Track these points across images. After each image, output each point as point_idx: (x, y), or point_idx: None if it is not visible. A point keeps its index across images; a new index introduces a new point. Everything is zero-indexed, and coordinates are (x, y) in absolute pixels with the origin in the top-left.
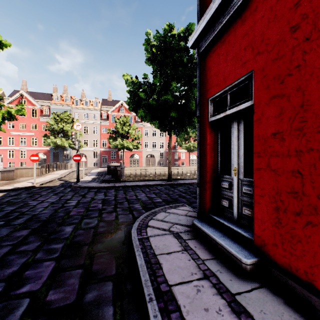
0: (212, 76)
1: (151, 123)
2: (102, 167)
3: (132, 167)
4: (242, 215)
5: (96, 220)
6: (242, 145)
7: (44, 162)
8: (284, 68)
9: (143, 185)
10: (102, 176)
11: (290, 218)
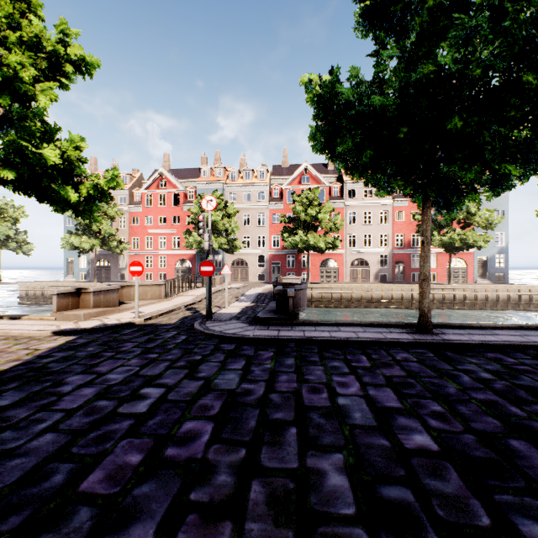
0: None
1: (370, 179)
2: (271, 283)
3: (323, 284)
4: None
5: None
6: None
7: (189, 273)
8: None
9: (349, 340)
10: (263, 304)
11: None
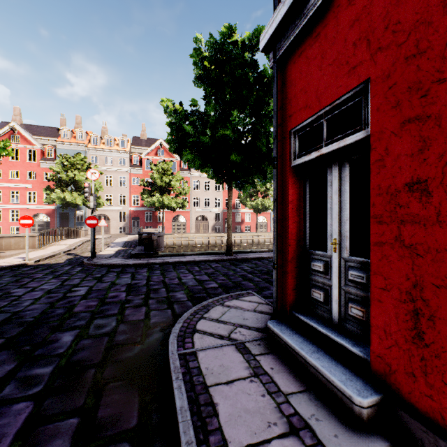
0: (297, 94)
1: (202, 171)
2: (132, 234)
3: (175, 234)
4: (346, 316)
5: (115, 320)
6: (346, 204)
7: (47, 227)
8: (430, 70)
9: (190, 261)
10: (131, 248)
11: (442, 331)
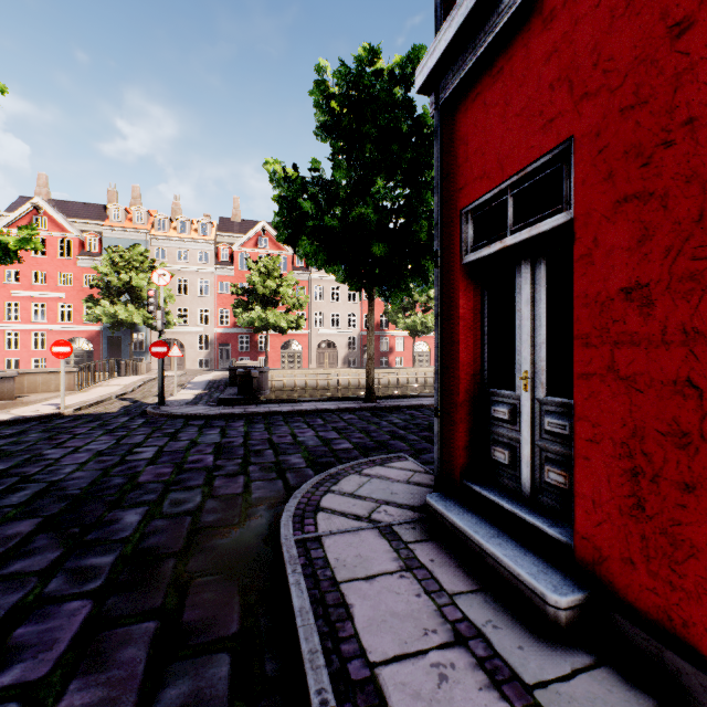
0: (470, 157)
1: (328, 271)
2: (218, 370)
3: (286, 370)
4: (542, 485)
5: (199, 494)
6: (542, 319)
7: (88, 358)
8: (653, 128)
9: (310, 410)
10: (218, 391)
11: (669, 497)
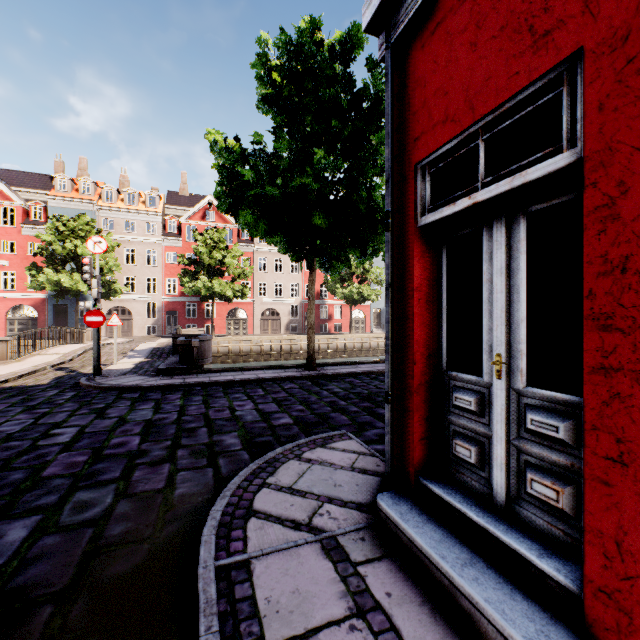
0: (428, 100)
1: (269, 242)
2: (166, 337)
3: (231, 337)
4: (520, 495)
5: (112, 492)
6: (521, 292)
7: (33, 325)
8: None
9: (250, 380)
10: (161, 359)
11: None
